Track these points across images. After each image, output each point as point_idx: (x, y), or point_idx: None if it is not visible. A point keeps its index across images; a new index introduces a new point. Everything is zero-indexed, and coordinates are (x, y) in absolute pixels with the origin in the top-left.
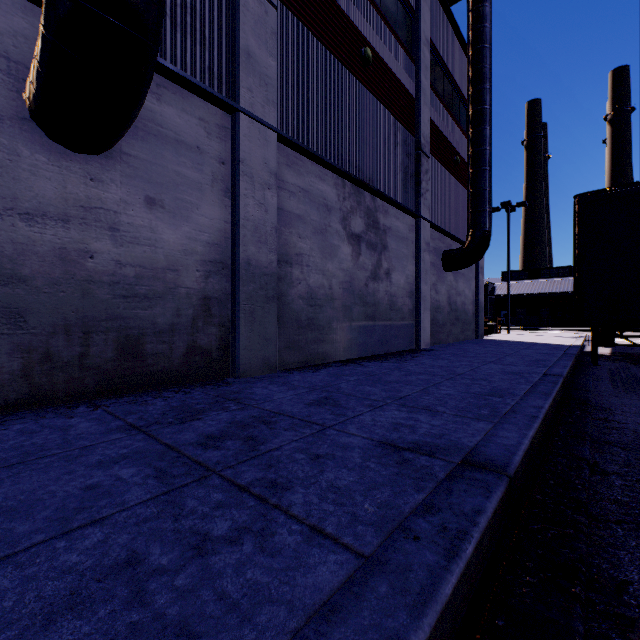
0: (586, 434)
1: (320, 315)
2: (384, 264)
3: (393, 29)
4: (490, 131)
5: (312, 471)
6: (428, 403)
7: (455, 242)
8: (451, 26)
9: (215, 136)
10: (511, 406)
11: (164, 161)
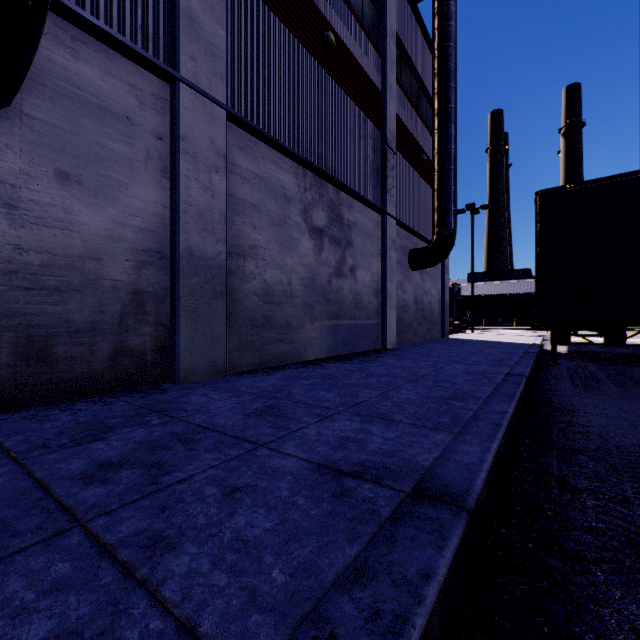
0: (552, 442)
1: (278, 313)
2: (349, 261)
3: (358, 17)
4: (455, 130)
5: (218, 514)
6: (385, 410)
7: (422, 241)
8: (418, 24)
9: (150, 107)
10: (474, 412)
11: (82, 129)
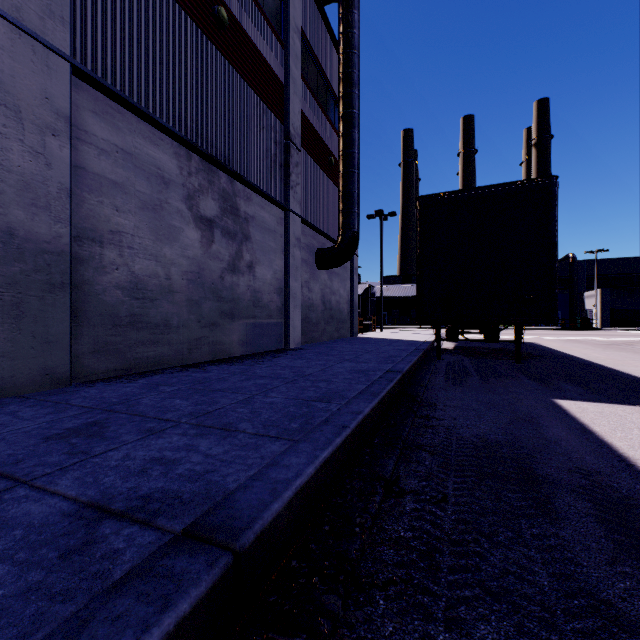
0: (400, 440)
1: (152, 310)
2: (246, 256)
3: (258, 1)
4: (358, 135)
5: None
6: (235, 418)
7: (330, 241)
8: (325, 26)
9: None
10: (331, 413)
11: None
